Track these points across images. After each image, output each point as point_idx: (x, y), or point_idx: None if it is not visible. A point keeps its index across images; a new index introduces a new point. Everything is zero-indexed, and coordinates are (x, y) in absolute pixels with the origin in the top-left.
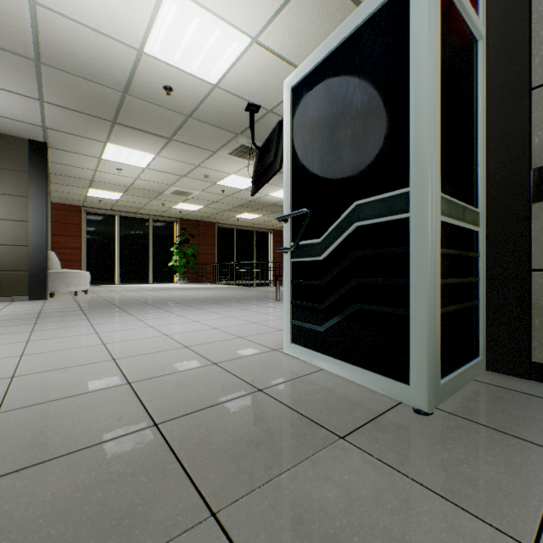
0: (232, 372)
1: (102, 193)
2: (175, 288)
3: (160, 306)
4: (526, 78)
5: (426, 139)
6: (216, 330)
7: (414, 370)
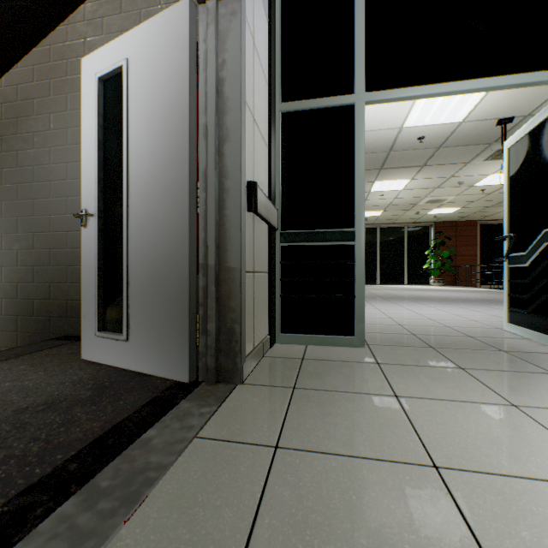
0: (456, 330)
1: (367, 213)
2: (428, 289)
3: (414, 300)
4: None
5: None
6: (456, 316)
7: None
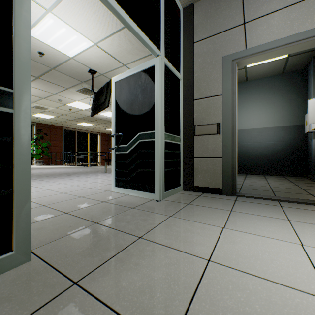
0: (91, 198)
1: None
2: (35, 168)
3: (33, 178)
4: (192, 96)
5: (159, 117)
6: (76, 186)
7: (156, 188)
